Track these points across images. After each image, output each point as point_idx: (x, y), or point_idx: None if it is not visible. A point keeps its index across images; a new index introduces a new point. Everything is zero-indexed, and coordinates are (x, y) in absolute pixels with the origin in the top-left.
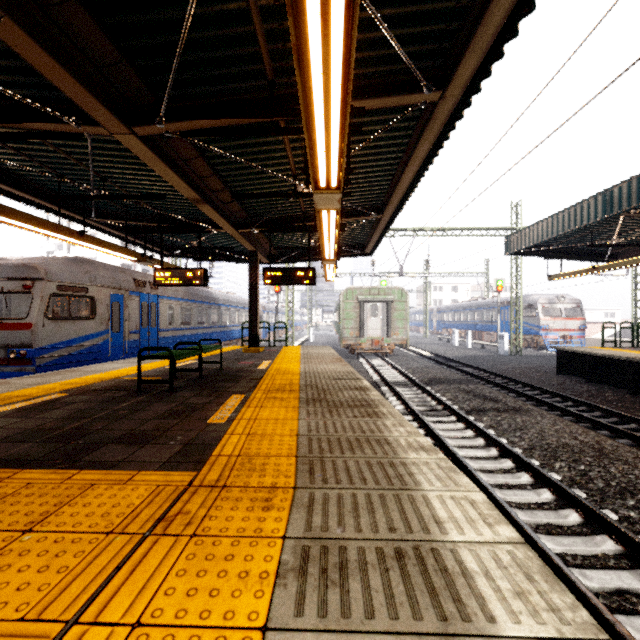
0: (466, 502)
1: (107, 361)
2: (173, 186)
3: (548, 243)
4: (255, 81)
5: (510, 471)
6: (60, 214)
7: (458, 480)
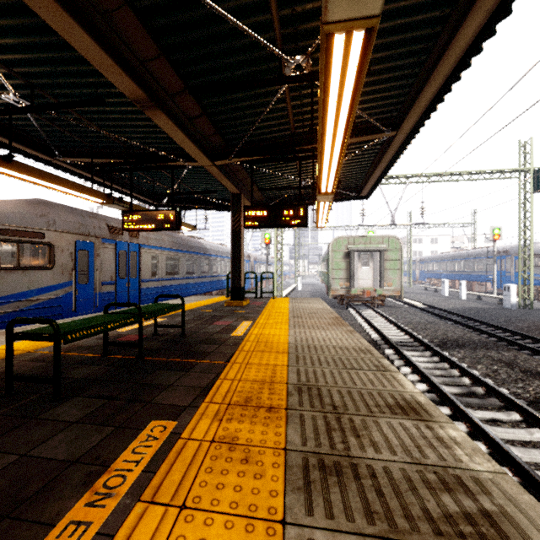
0: None
1: (71, 316)
2: (96, 67)
3: None
4: None
5: None
6: (21, 152)
7: None
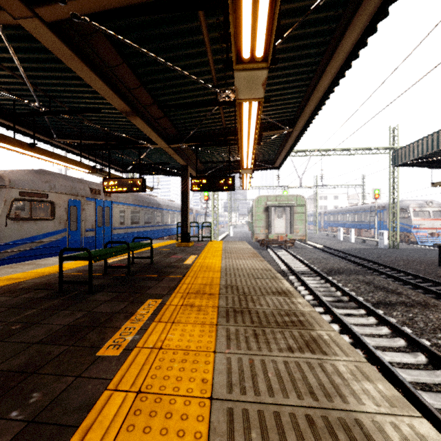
0: None
1: (65, 254)
2: (102, 95)
3: (432, 155)
4: None
5: None
6: (28, 135)
7: None
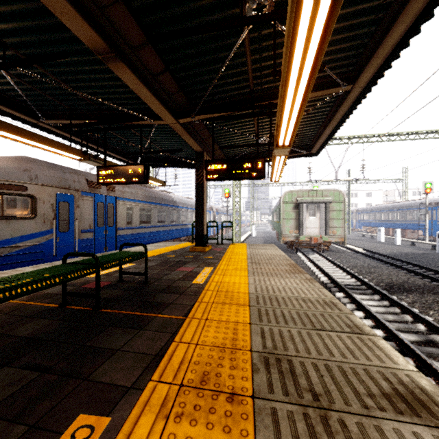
0: None
1: (52, 261)
2: (50, 9)
3: None
4: None
5: None
6: (9, 115)
7: None
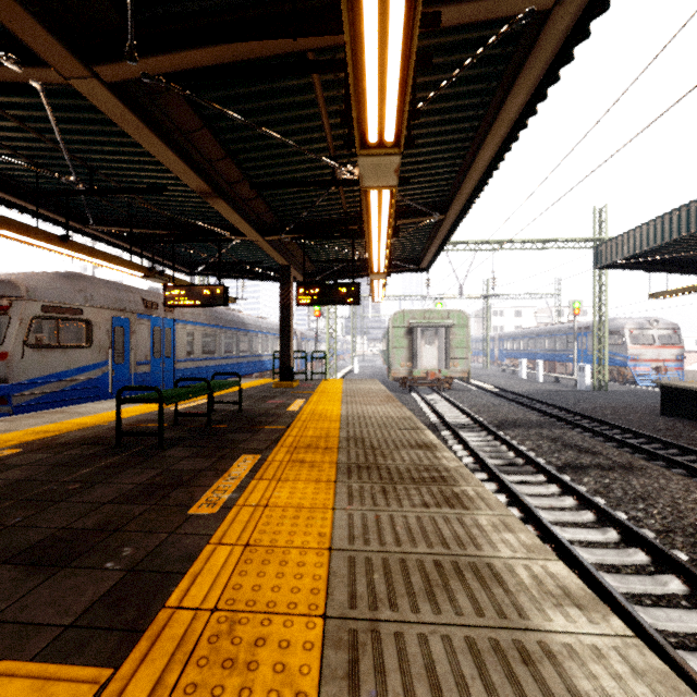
0: None
1: (108, 398)
2: (172, 171)
3: (650, 253)
4: None
5: (645, 569)
6: (51, 220)
7: None
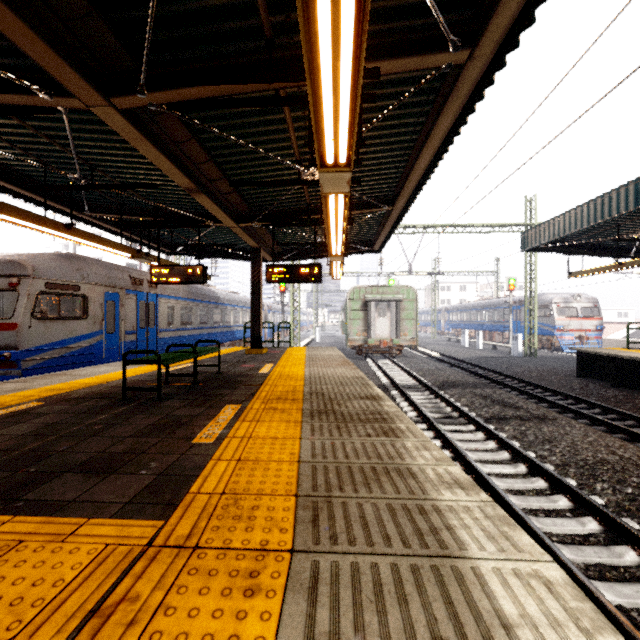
0: (539, 583)
1: (101, 363)
2: (164, 172)
3: (568, 238)
4: (251, 41)
5: (543, 492)
6: (51, 208)
7: (517, 539)
